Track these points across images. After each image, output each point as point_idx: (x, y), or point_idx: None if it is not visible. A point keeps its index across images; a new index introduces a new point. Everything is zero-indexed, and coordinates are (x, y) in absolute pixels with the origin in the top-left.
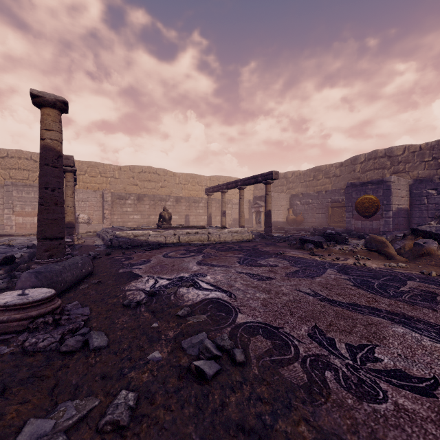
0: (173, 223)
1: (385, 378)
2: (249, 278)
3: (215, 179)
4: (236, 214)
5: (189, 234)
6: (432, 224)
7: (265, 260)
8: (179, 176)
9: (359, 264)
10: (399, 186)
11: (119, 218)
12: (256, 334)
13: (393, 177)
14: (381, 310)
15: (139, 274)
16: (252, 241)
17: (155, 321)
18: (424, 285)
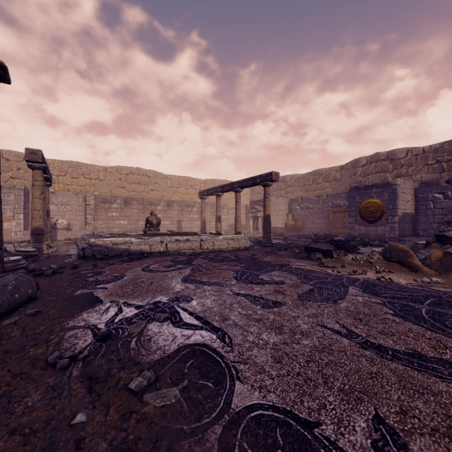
0: (164, 229)
1: None
2: (249, 303)
3: (210, 183)
4: (232, 219)
5: (178, 241)
6: None
7: (267, 275)
8: (171, 178)
9: (384, 279)
10: (405, 190)
11: (103, 224)
12: (272, 447)
13: (399, 180)
14: None
15: (100, 298)
16: (250, 249)
17: (84, 406)
18: None
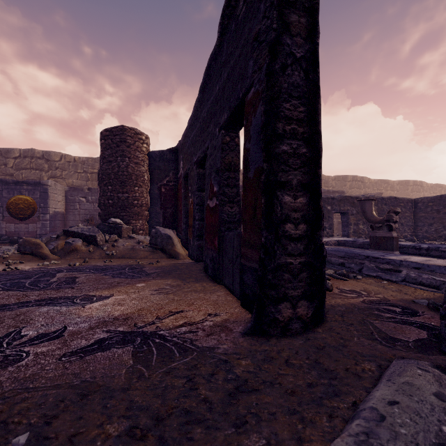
0: None
1: (29, 344)
2: None
3: None
4: None
5: None
6: (80, 226)
7: None
8: None
9: (10, 269)
10: (57, 191)
11: None
12: None
13: (51, 181)
14: (31, 301)
15: None
16: None
17: None
18: (69, 274)
